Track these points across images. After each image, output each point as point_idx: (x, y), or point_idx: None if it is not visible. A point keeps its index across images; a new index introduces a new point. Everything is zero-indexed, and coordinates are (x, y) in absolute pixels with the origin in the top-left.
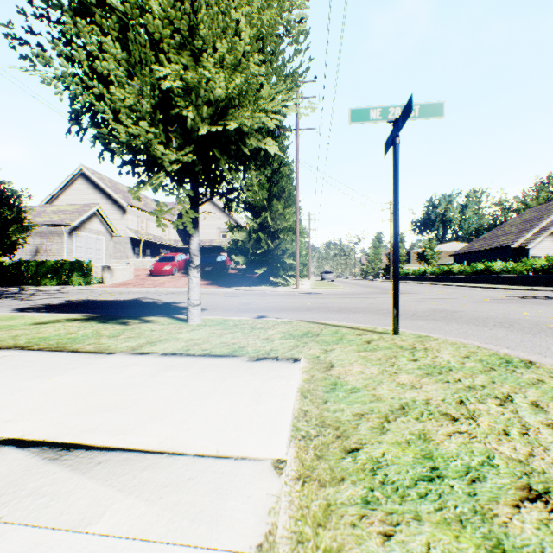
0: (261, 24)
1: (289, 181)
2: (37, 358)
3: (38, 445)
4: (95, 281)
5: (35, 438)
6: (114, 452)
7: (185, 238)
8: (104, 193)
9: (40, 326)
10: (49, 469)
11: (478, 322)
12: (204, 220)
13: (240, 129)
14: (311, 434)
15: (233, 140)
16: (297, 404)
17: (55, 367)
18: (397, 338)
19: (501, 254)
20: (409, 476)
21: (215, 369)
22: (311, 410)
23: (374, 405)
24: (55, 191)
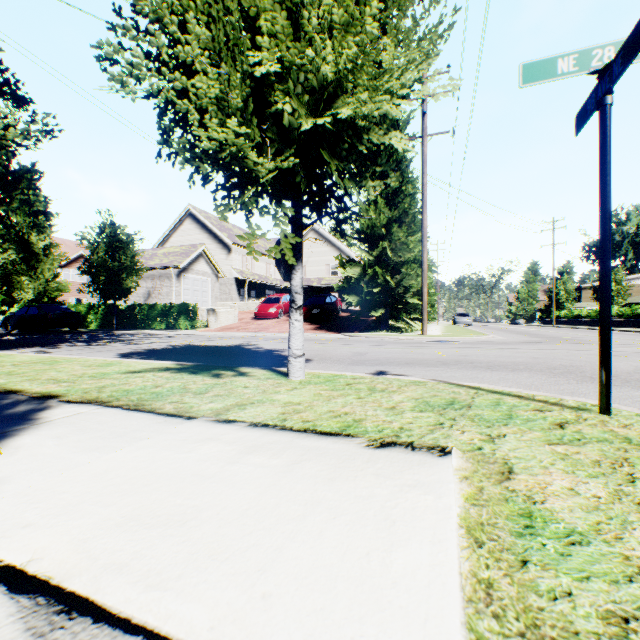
0: None
1: (413, 201)
2: (110, 418)
3: (35, 591)
4: (200, 325)
5: (40, 572)
6: (132, 638)
7: (285, 271)
8: (209, 233)
9: (131, 375)
10: None
11: None
12: (311, 256)
13: (354, 122)
14: None
15: (345, 137)
16: (465, 561)
17: (122, 435)
18: (610, 420)
19: None
20: None
21: (318, 458)
22: (498, 585)
23: None
24: (166, 233)
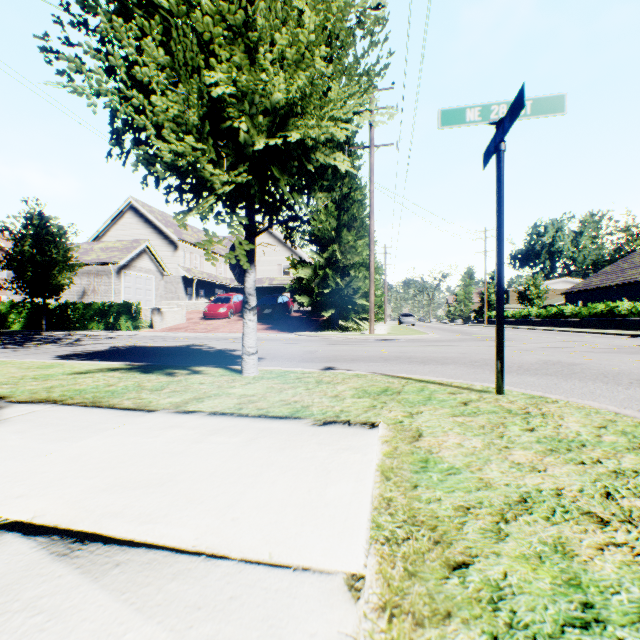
0: (329, 10)
1: (362, 207)
2: (68, 414)
3: (48, 533)
4: (144, 325)
5: (47, 522)
6: (138, 549)
7: (239, 274)
8: (154, 228)
9: (78, 376)
10: (54, 570)
11: (607, 379)
12: (263, 256)
13: (303, 142)
14: (398, 535)
15: (295, 155)
16: (377, 489)
17: (86, 427)
18: (502, 398)
19: (629, 292)
20: (549, 617)
21: (272, 435)
22: (396, 499)
23: (483, 495)
24: (103, 226)
